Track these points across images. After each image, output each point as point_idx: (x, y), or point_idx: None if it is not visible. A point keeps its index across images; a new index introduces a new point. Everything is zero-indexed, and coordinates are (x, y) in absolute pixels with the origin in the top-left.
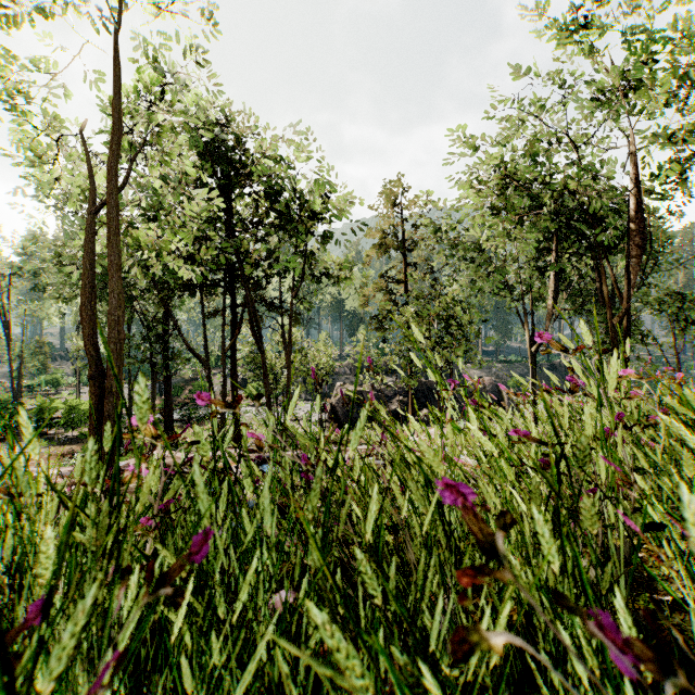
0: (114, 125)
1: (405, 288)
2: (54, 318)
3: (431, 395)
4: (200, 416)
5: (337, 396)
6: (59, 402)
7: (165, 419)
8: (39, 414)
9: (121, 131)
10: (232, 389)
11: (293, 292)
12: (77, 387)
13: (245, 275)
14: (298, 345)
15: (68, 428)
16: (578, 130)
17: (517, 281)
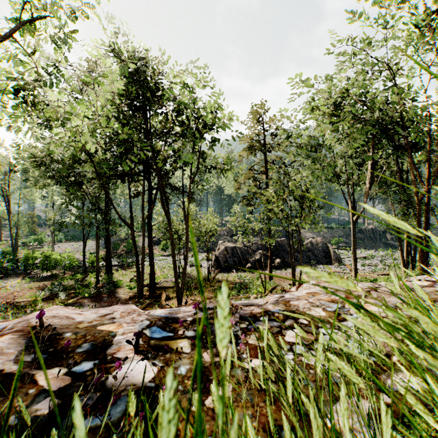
0: None
1: (265, 177)
2: (38, 199)
3: (282, 250)
4: (130, 262)
5: (219, 250)
6: (38, 253)
7: (106, 265)
8: (25, 261)
9: None
10: (149, 245)
11: (190, 179)
12: (52, 243)
13: (157, 167)
14: (193, 216)
15: (44, 270)
16: (391, 62)
17: (341, 173)
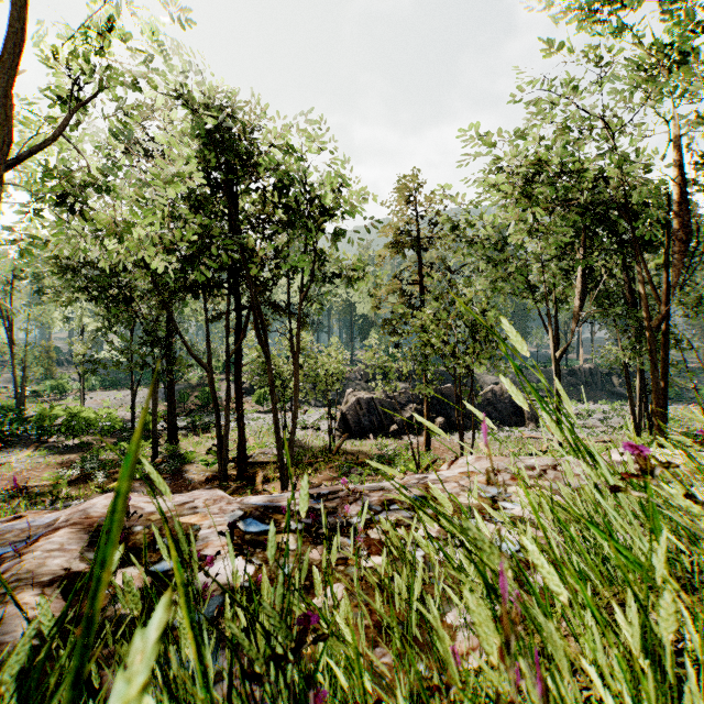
0: (12, 23)
1: (420, 289)
2: (58, 322)
3: (446, 403)
4: (206, 423)
5: (347, 404)
6: (59, 409)
7: (169, 427)
8: (39, 421)
9: (23, 34)
10: (237, 397)
11: (301, 294)
12: (81, 392)
13: (250, 275)
14: (306, 350)
15: (69, 436)
16: (611, 115)
17: (539, 282)
